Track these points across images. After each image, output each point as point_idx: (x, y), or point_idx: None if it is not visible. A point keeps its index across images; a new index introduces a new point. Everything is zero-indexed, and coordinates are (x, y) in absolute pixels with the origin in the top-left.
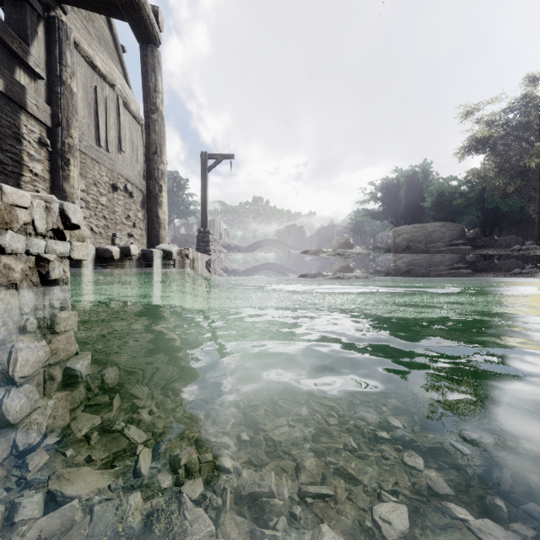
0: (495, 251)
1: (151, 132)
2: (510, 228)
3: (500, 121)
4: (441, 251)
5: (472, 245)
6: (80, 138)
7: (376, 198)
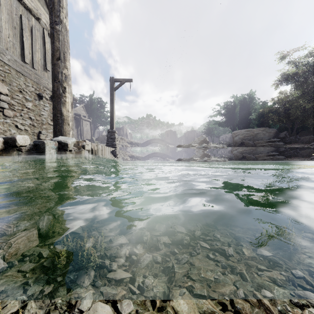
0: (300, 145)
1: (55, 40)
2: (302, 131)
3: (304, 62)
4: (264, 145)
5: (282, 141)
6: (3, 52)
7: (221, 113)
